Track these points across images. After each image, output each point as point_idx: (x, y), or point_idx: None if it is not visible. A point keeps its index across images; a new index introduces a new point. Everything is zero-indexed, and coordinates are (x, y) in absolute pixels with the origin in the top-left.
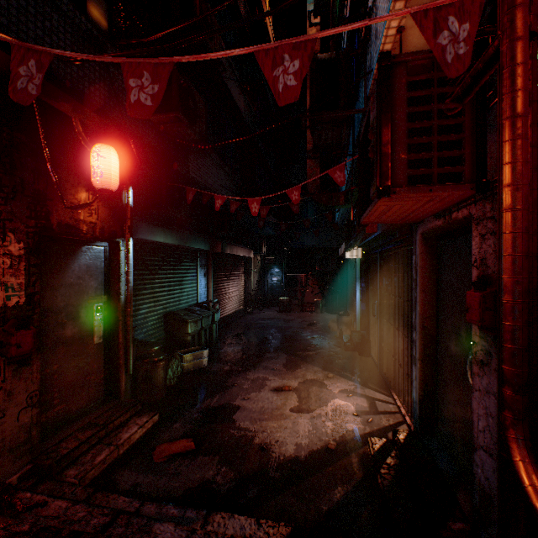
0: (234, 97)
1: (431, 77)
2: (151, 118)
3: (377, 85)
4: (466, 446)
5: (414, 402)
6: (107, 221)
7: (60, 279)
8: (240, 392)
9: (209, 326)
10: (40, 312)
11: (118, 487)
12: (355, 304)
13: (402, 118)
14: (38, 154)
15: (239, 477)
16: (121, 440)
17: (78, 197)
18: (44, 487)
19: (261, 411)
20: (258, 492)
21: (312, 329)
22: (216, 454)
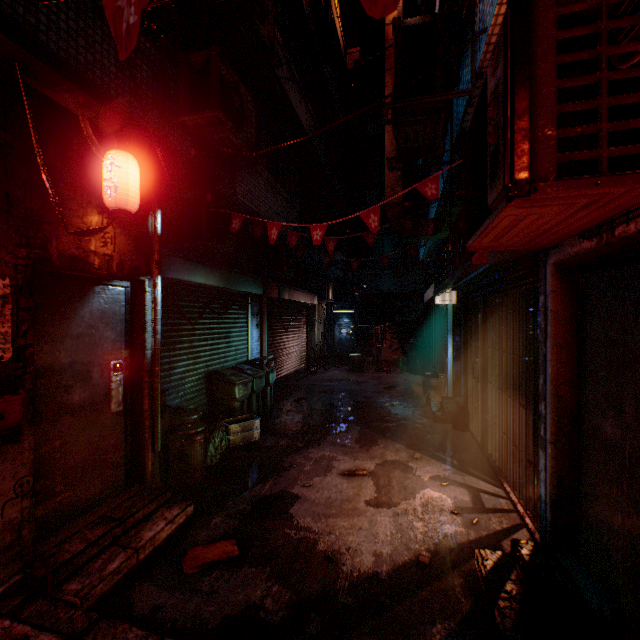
0: (294, 105)
1: (597, 5)
2: (184, 120)
3: (506, 27)
4: (635, 579)
5: (541, 501)
6: (127, 253)
7: (65, 328)
8: (300, 477)
9: (262, 389)
10: (34, 371)
11: (132, 610)
12: (446, 363)
13: (548, 74)
14: (30, 161)
15: (297, 601)
16: (142, 541)
17: (88, 221)
18: (33, 608)
19: (327, 503)
20: (323, 626)
21: (391, 393)
22: (266, 564)
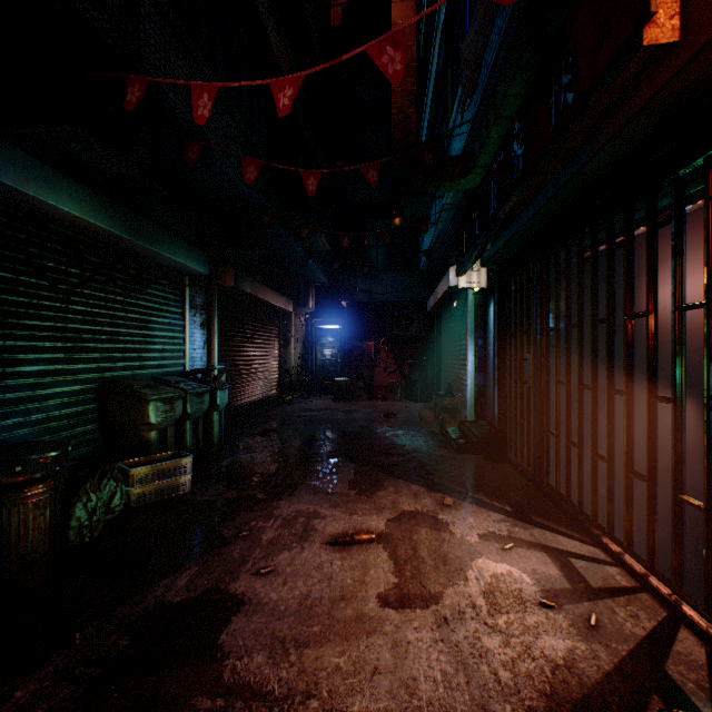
0: (257, 5)
1: None
2: None
3: None
4: None
5: None
6: None
7: None
8: (253, 554)
9: (206, 415)
10: None
11: None
12: (463, 378)
13: None
14: None
15: None
16: None
17: None
18: None
19: (303, 610)
20: None
21: (391, 421)
22: None
